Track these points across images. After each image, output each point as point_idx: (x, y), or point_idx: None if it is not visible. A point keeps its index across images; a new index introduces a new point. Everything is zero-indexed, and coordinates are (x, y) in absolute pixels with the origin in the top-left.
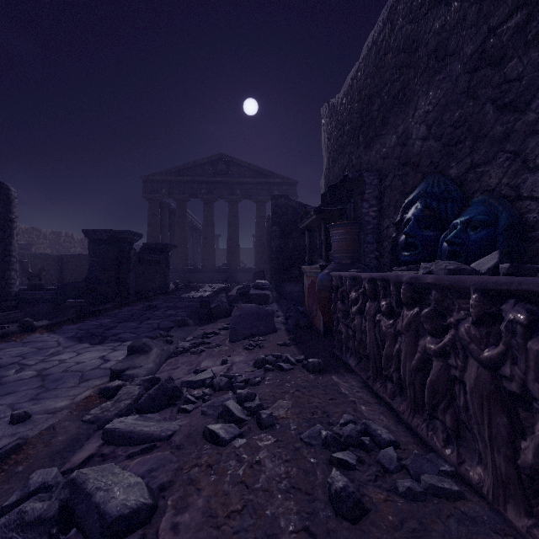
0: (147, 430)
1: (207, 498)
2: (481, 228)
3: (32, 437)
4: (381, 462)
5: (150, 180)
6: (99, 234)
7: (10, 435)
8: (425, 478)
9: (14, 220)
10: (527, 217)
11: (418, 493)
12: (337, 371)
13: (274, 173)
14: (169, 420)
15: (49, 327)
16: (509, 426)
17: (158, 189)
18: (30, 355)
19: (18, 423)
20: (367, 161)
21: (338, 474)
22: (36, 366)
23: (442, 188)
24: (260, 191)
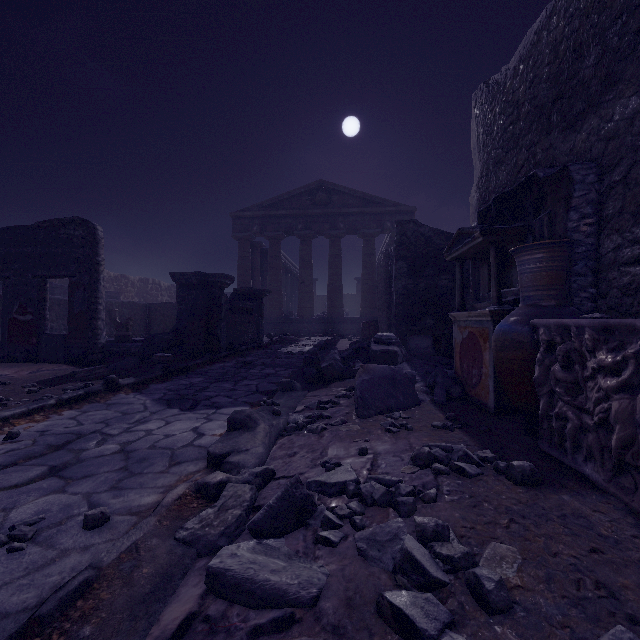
0: (277, 582)
1: None
2: None
3: (107, 565)
4: None
5: (240, 217)
6: (188, 278)
7: (82, 549)
8: None
9: (101, 263)
10: None
11: None
12: (563, 485)
13: (385, 199)
14: (305, 558)
15: (135, 385)
16: None
17: (249, 227)
18: (114, 422)
19: (93, 528)
20: (568, 150)
21: None
22: (120, 438)
23: None
24: (368, 223)
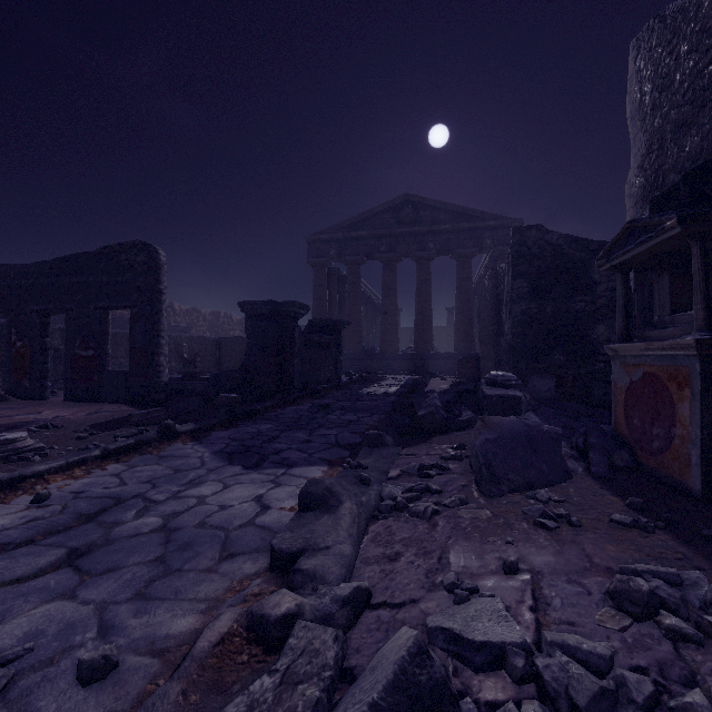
0: None
1: None
2: None
3: None
4: None
5: (315, 241)
6: (258, 307)
7: None
8: None
9: (163, 291)
10: None
11: None
12: None
13: (484, 212)
14: None
15: (194, 433)
16: None
17: (326, 252)
18: (162, 482)
19: (91, 682)
20: None
21: None
22: (164, 507)
23: None
24: (463, 242)
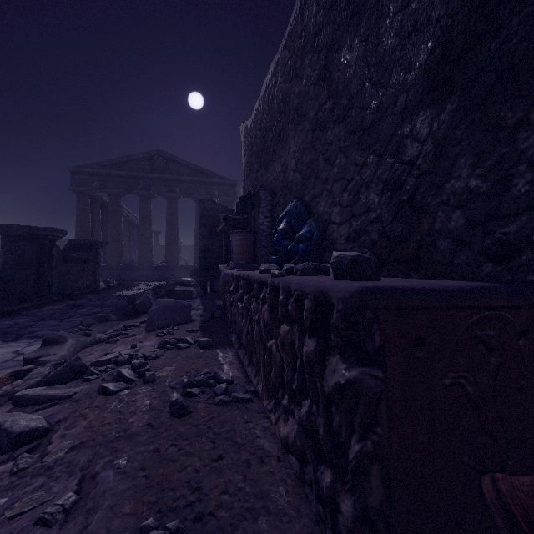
0: (52, 393)
1: (90, 421)
2: (305, 242)
3: None
4: (215, 391)
5: (78, 172)
6: (15, 230)
7: None
8: (233, 394)
9: None
10: (333, 235)
11: (225, 401)
12: (223, 347)
13: (213, 173)
14: (74, 387)
15: None
16: (265, 355)
17: (88, 182)
18: None
19: None
20: (266, 180)
21: (176, 394)
22: None
23: (297, 210)
24: (200, 190)
